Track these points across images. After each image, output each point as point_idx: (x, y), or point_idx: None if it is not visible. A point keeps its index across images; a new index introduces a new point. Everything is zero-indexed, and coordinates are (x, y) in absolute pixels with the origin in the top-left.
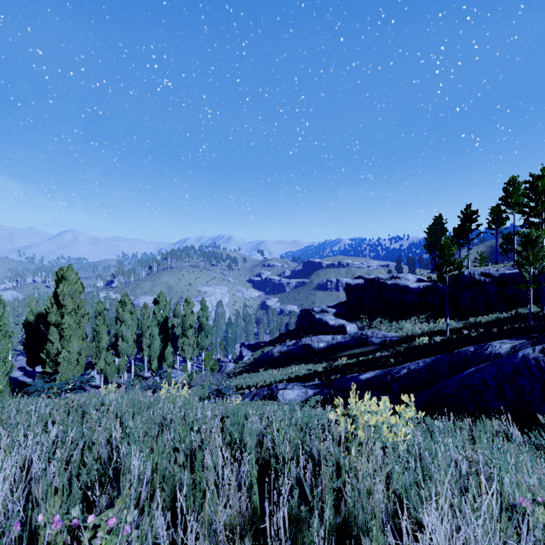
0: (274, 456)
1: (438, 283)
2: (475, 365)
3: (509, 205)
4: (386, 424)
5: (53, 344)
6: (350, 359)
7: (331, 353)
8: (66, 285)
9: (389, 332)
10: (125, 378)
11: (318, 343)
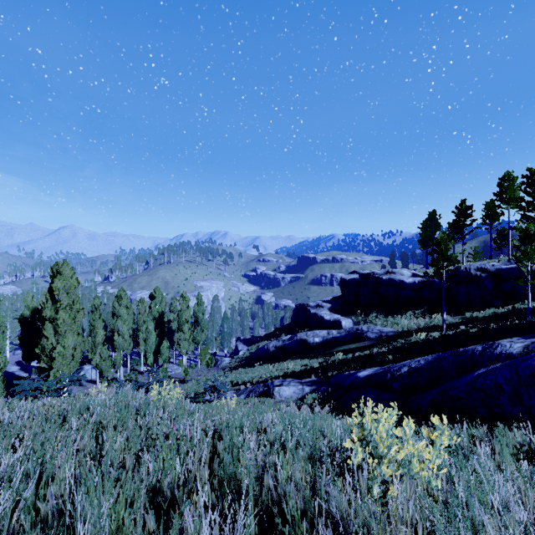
0: (278, 504)
1: (434, 278)
2: (485, 366)
3: (504, 200)
4: (417, 457)
5: (48, 339)
6: (346, 354)
7: (327, 348)
8: (61, 280)
9: (385, 327)
10: (121, 373)
11: (313, 338)
